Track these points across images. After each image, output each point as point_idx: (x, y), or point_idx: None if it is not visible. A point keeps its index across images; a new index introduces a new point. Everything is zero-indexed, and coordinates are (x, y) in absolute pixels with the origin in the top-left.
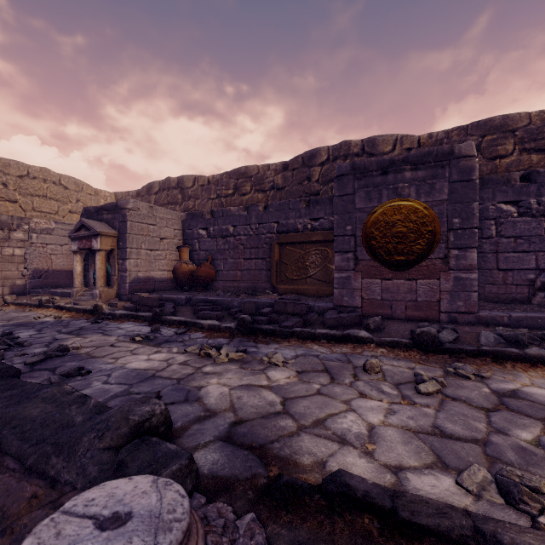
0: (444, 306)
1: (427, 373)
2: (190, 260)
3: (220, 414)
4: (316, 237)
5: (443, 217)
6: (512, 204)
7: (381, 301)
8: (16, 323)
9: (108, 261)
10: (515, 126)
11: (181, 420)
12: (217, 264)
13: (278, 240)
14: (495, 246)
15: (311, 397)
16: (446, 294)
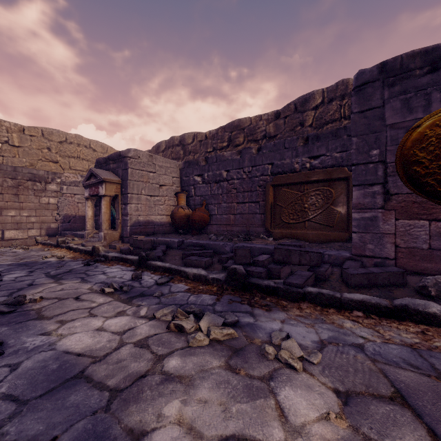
0: None
1: None
2: (187, 205)
3: None
4: (316, 176)
5: None
6: None
7: (429, 251)
8: (23, 262)
9: (114, 206)
10: None
11: None
12: (211, 208)
13: (273, 182)
14: None
15: None
16: None
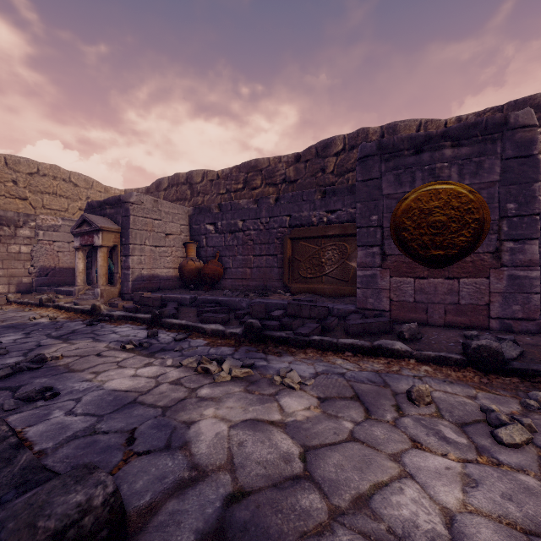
0: (495, 311)
1: (497, 406)
2: (197, 257)
3: (211, 475)
4: (333, 230)
5: (493, 202)
6: None
7: (414, 304)
8: (8, 324)
9: (111, 257)
10: None
11: (153, 488)
12: (225, 261)
13: (291, 235)
14: None
15: (342, 446)
16: (497, 296)
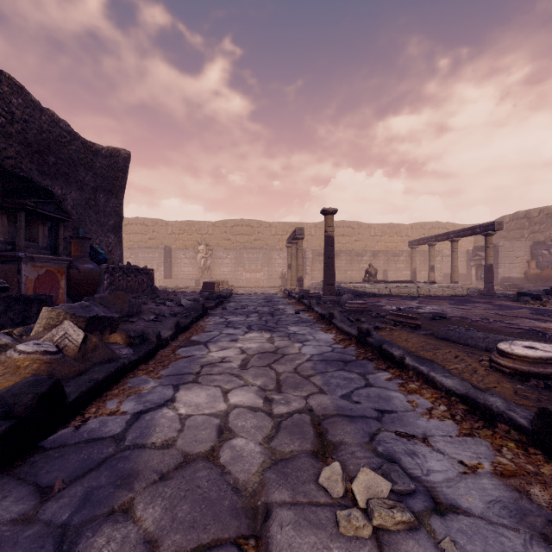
0: None
1: None
2: (535, 267)
3: None
4: None
5: None
6: None
7: None
8: None
9: None
10: None
11: None
12: None
13: None
14: None
15: None
16: None
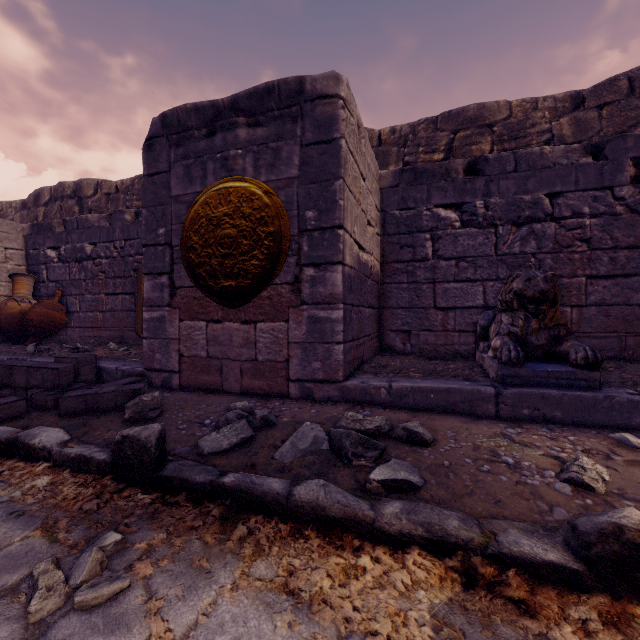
0: (296, 370)
1: None
2: (36, 296)
3: None
4: None
5: (293, 209)
6: (454, 209)
7: (209, 361)
8: None
9: None
10: (493, 119)
11: None
12: (71, 302)
13: None
14: (431, 272)
15: None
16: (299, 347)
